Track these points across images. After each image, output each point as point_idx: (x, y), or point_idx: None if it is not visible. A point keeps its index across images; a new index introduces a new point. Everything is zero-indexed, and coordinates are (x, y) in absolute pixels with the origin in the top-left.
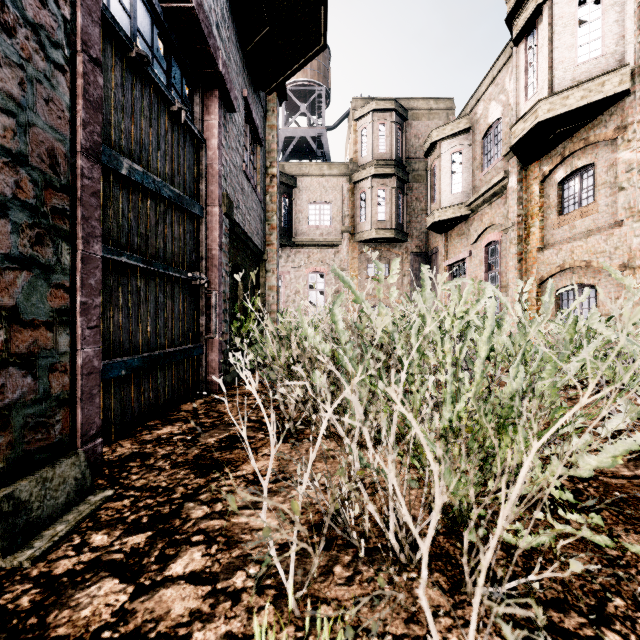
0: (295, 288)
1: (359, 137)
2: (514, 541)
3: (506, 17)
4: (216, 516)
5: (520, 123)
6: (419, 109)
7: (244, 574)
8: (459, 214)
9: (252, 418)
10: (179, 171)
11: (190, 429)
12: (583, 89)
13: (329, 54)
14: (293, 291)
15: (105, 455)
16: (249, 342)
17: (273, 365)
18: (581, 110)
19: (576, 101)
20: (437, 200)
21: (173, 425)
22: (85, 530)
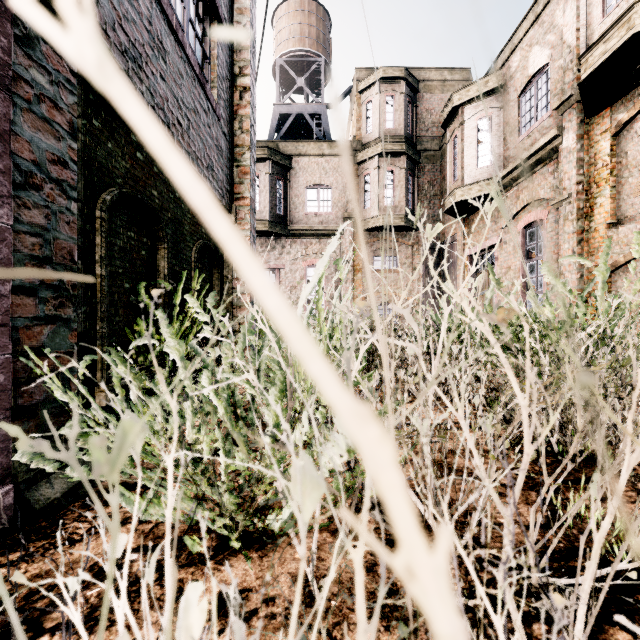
0: (291, 283)
1: (363, 112)
2: None
3: None
4: None
5: (597, 46)
6: (432, 80)
7: None
8: (487, 192)
9: None
10: None
11: None
12: None
13: (329, 23)
14: (288, 287)
15: None
16: (169, 365)
17: None
18: None
19: None
20: (459, 176)
21: None
22: None
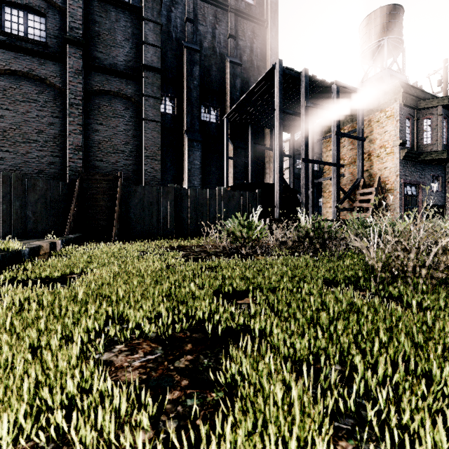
0: None
1: None
2: None
3: None
4: None
5: None
6: None
7: None
8: None
9: None
10: (413, 203)
11: None
12: None
13: None
14: None
15: None
16: None
17: None
18: None
19: None
20: None
21: None
22: None
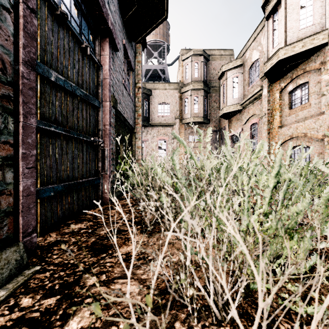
0: (151, 148)
1: (184, 69)
2: (293, 308)
3: (262, 5)
4: (101, 284)
5: (269, 61)
6: (215, 55)
7: (116, 328)
8: (236, 109)
9: (126, 219)
10: (86, 81)
11: (91, 225)
12: (303, 42)
13: (169, 26)
14: (150, 149)
15: (40, 242)
16: (126, 176)
17: (138, 189)
18: (302, 53)
19: (299, 49)
20: (225, 102)
21: (82, 223)
22: (18, 294)
